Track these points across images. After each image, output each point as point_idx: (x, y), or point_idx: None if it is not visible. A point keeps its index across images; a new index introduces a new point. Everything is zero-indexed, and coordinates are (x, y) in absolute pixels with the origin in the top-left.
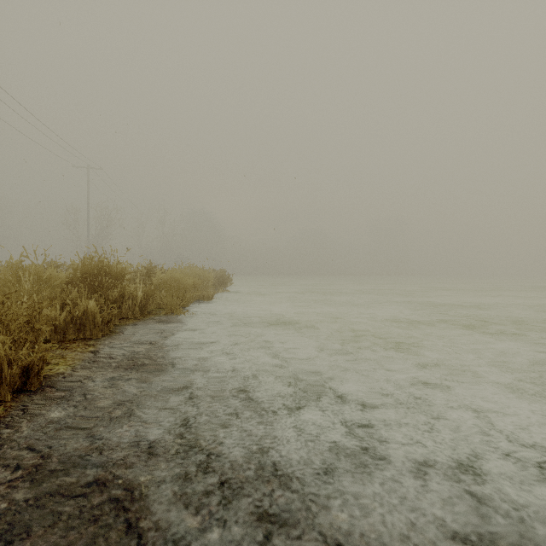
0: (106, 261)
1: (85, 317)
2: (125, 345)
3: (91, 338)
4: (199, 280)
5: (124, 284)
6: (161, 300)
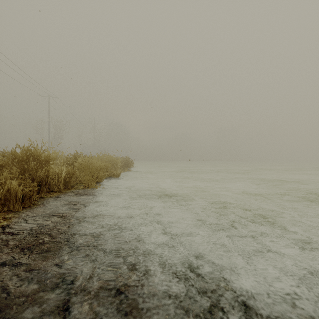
0: (38, 150)
1: (9, 194)
2: (38, 217)
3: (14, 210)
4: (109, 163)
5: (49, 167)
6: (83, 177)
